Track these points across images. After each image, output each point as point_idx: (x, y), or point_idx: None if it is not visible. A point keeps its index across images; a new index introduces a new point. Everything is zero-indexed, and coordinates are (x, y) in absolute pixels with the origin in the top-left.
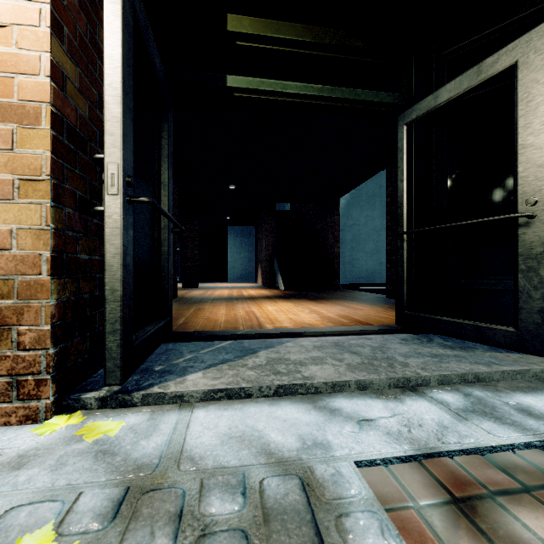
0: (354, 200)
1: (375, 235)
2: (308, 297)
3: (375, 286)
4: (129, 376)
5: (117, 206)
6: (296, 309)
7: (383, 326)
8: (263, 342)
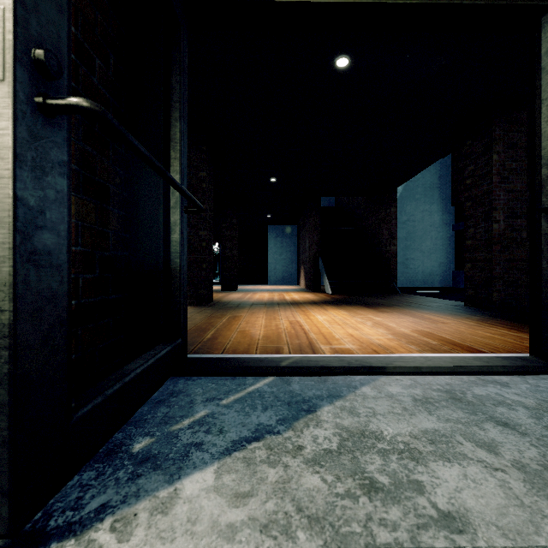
0: (408, 193)
1: (433, 231)
2: (362, 304)
3: (434, 290)
4: (51, 496)
5: (2, 107)
6: (353, 320)
7: (515, 359)
8: (322, 382)
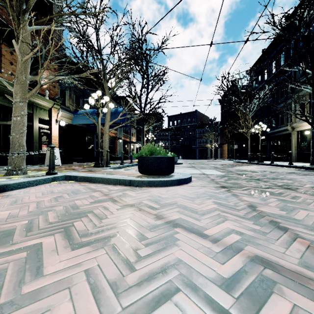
0: None
1: None
2: None
3: None
4: None
5: None
6: None
7: None
8: None
